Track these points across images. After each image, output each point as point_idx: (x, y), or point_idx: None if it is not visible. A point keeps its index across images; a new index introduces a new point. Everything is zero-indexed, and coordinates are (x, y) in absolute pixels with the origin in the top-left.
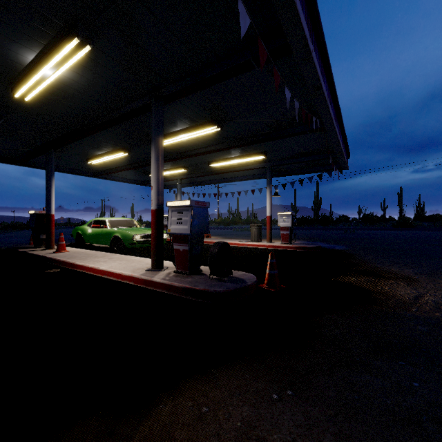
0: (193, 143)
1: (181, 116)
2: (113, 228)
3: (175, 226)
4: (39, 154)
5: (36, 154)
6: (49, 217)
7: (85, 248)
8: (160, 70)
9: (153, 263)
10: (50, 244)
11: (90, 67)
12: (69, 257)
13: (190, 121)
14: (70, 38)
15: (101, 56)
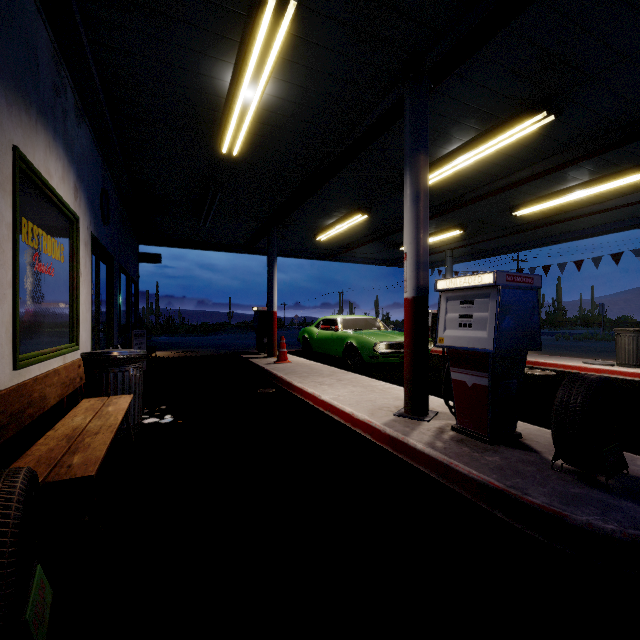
0: (481, 172)
1: (461, 114)
2: (346, 332)
3: (455, 332)
4: (263, 235)
5: (260, 236)
6: (271, 315)
7: (313, 357)
8: (423, 4)
9: (408, 402)
10: (272, 350)
11: (301, 60)
12: (288, 371)
13: (479, 120)
14: (265, 1)
15: (315, 26)
